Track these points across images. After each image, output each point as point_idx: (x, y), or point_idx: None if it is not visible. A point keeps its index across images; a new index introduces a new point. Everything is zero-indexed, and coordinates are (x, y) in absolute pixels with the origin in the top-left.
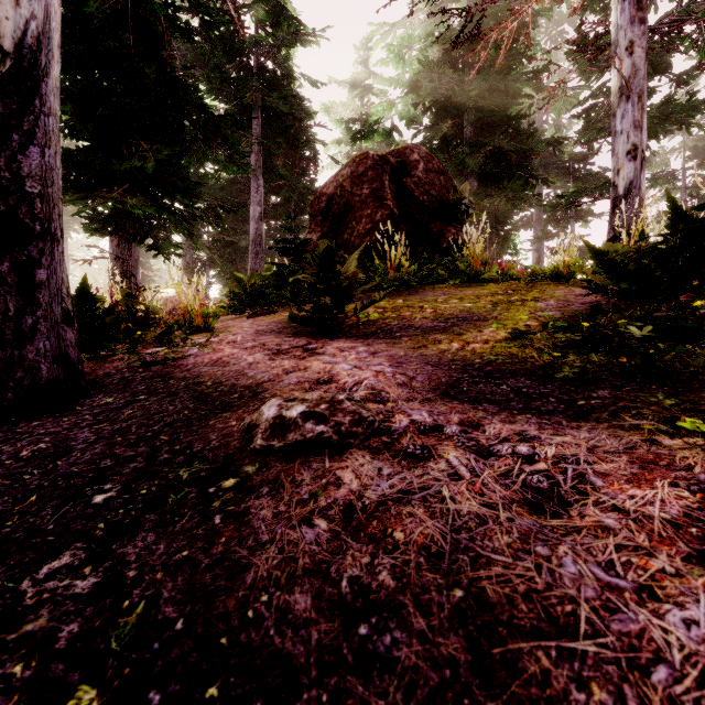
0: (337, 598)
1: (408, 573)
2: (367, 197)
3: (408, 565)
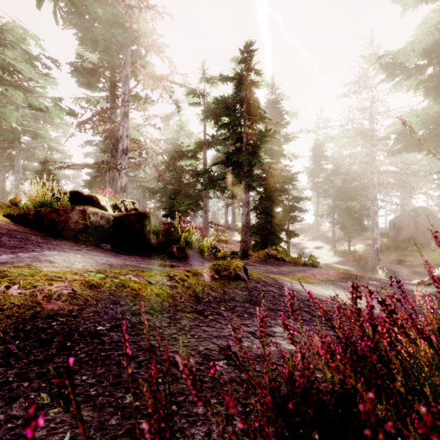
0: (405, 278)
1: (408, 278)
2: (406, 226)
3: (408, 278)
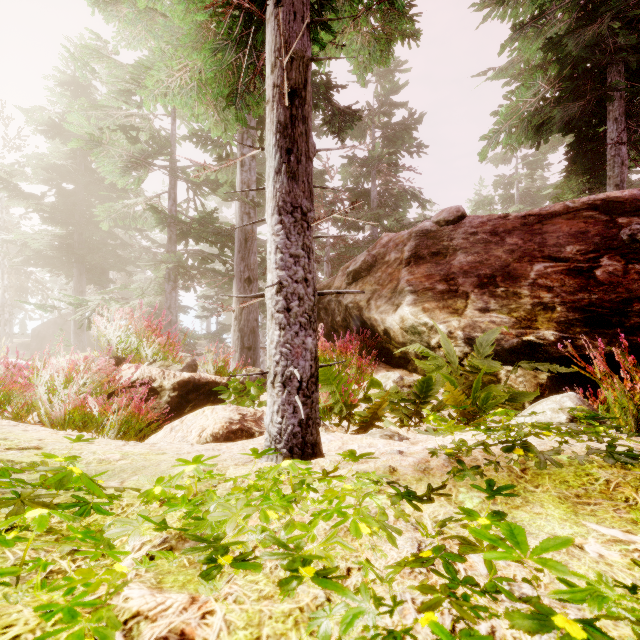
0: None
1: None
2: (51, 335)
3: None
